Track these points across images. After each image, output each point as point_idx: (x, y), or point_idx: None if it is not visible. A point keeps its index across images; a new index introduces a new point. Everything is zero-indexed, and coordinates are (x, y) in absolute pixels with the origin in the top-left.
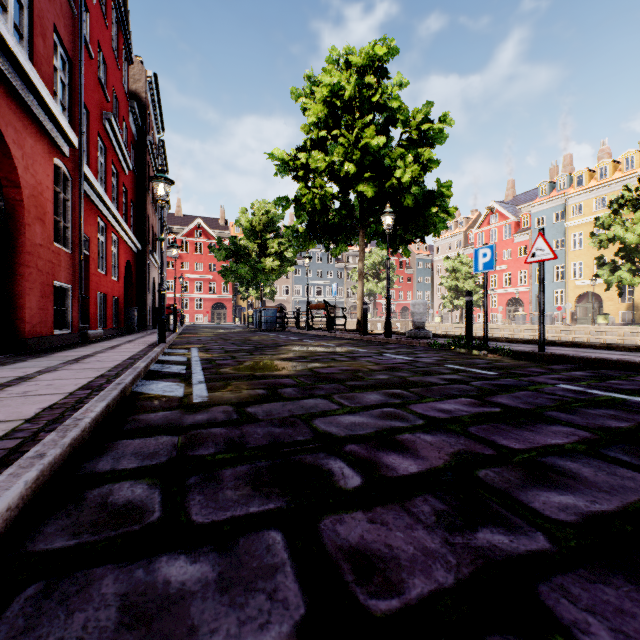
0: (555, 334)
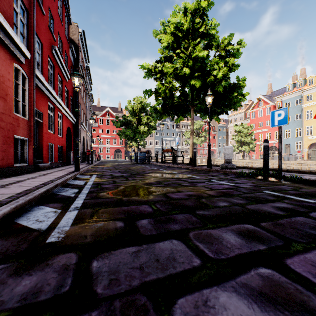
0: (298, 165)
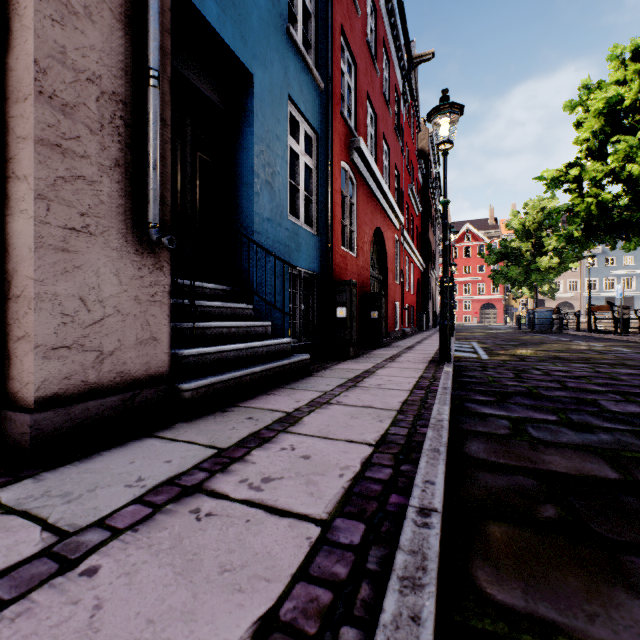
0: None
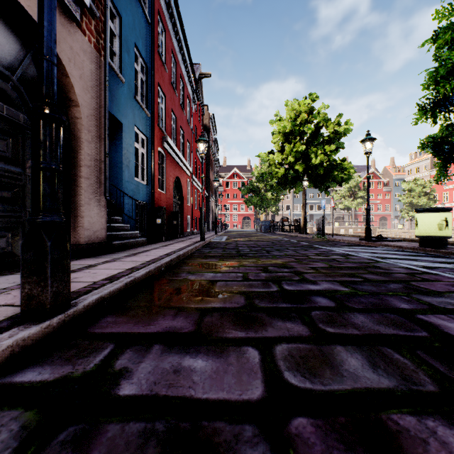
0: None
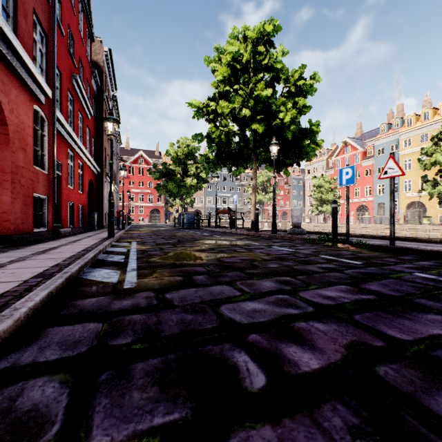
0: None
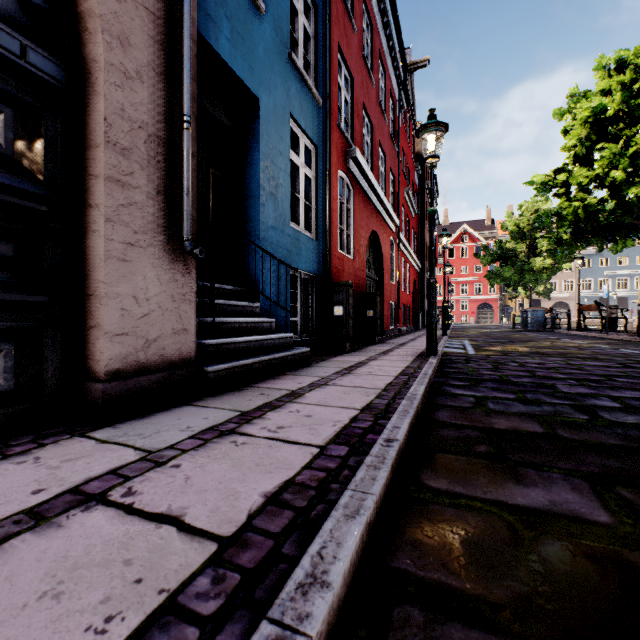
0: None
